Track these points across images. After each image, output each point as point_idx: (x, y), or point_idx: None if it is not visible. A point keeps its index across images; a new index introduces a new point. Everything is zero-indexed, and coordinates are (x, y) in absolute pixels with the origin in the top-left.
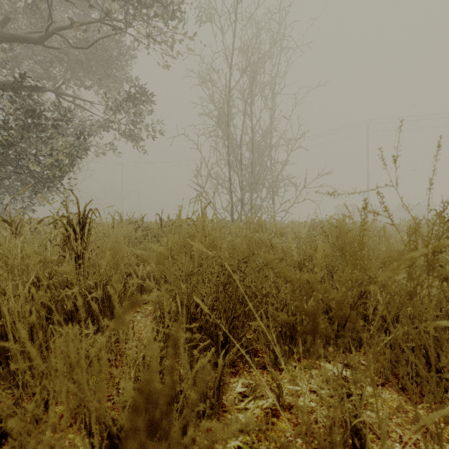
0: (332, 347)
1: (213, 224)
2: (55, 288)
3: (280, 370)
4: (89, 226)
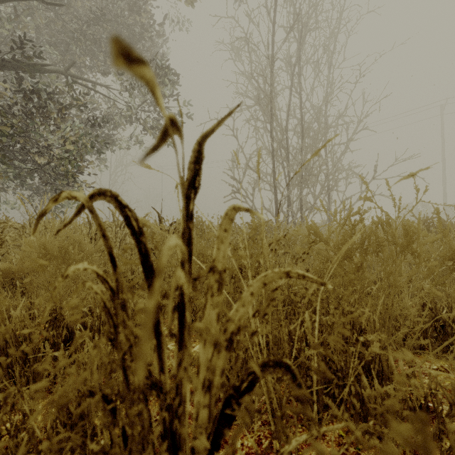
0: None
1: (253, 230)
2: None
3: None
4: None
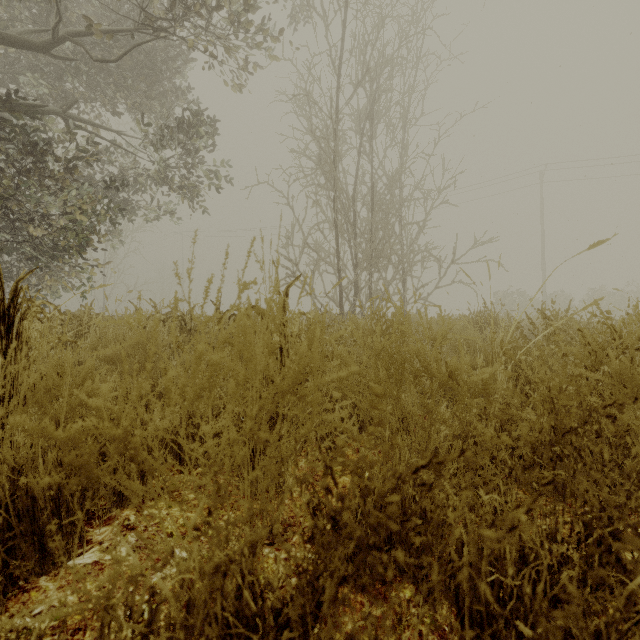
0: None
1: (308, 322)
2: None
3: None
4: (20, 328)
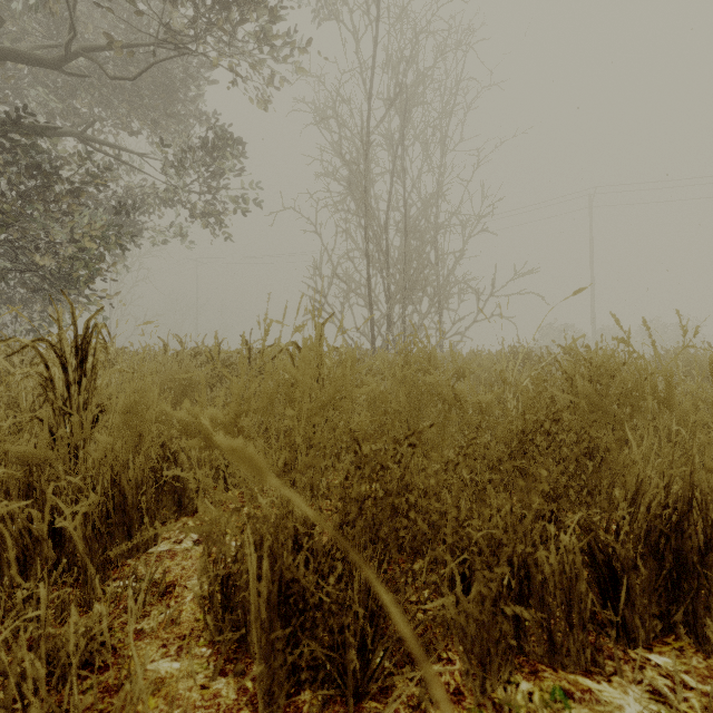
0: (613, 643)
1: (340, 356)
2: (5, 489)
3: (495, 705)
4: (94, 360)
